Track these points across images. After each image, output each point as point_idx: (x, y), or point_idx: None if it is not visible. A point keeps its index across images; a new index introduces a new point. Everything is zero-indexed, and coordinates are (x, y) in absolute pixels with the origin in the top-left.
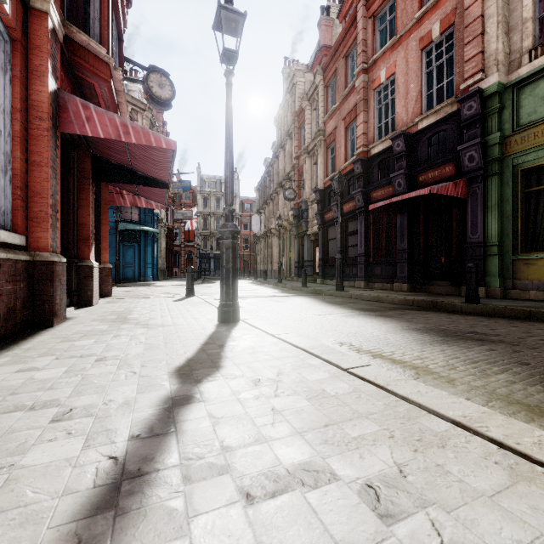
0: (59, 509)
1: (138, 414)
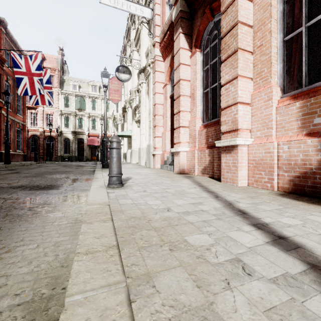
0: (250, 211)
1: (293, 234)
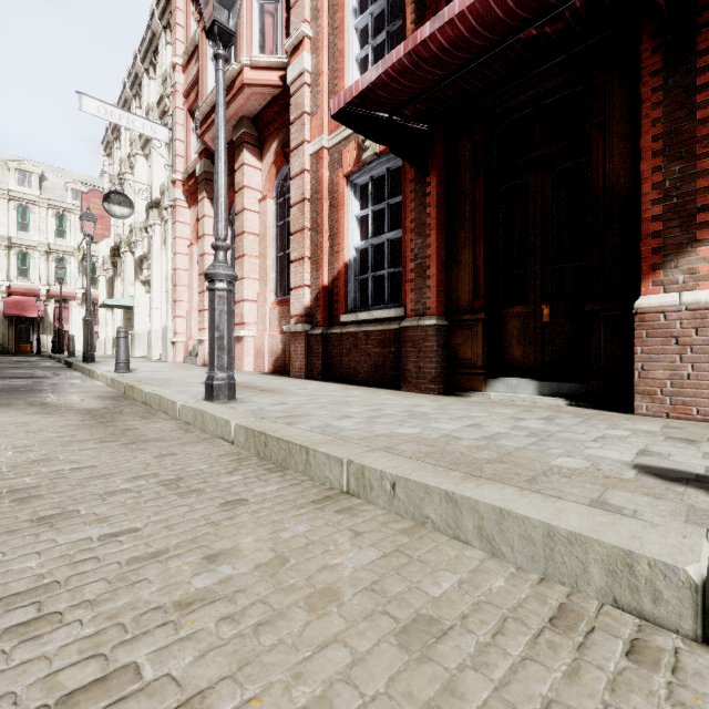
0: None
1: None
